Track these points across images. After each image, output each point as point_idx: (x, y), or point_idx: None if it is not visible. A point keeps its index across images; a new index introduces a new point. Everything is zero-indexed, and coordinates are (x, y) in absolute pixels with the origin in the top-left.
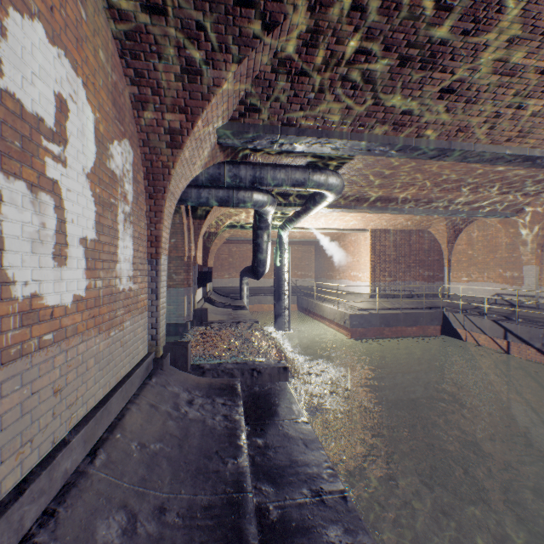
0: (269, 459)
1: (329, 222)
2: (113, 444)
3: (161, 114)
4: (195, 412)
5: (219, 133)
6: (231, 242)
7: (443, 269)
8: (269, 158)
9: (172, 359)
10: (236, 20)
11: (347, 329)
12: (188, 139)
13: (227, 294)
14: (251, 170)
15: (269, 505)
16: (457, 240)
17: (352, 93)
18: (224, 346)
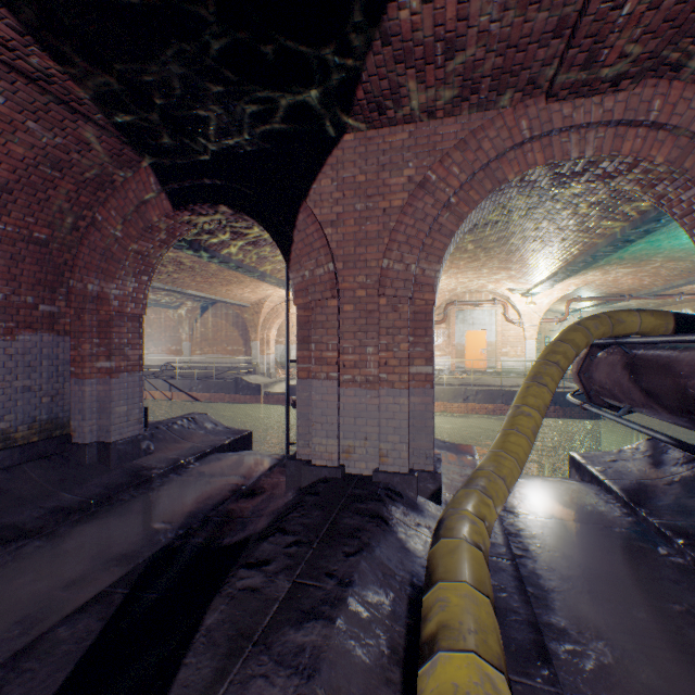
0: None
1: None
2: None
3: None
4: None
5: None
6: None
7: None
8: None
9: None
10: None
11: None
12: None
13: None
14: None
15: None
16: None
17: None
18: None
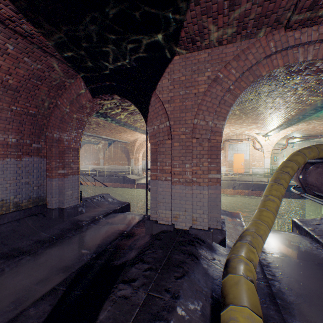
0: None
1: None
2: None
3: None
4: None
5: None
6: None
7: None
8: None
9: None
10: None
11: None
12: None
13: None
14: None
15: None
16: (81, 149)
17: None
18: None
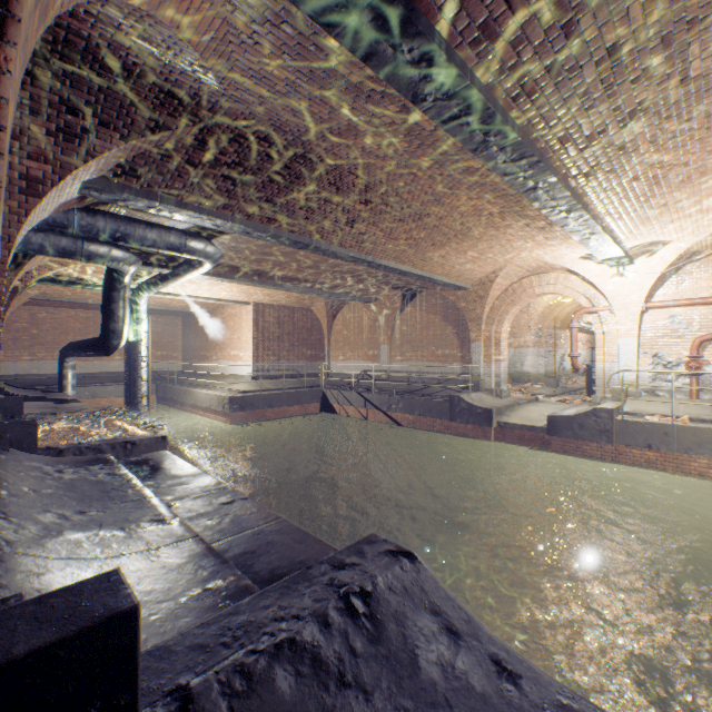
0: (164, 488)
1: (205, 290)
2: (7, 487)
3: (20, 158)
4: (73, 475)
5: (85, 186)
6: (37, 303)
7: (324, 348)
8: (137, 213)
9: (15, 441)
10: (131, 114)
11: (227, 415)
12: (52, 190)
13: (30, 386)
14: (113, 223)
15: (171, 502)
16: (336, 321)
17: (233, 188)
18: (62, 441)
